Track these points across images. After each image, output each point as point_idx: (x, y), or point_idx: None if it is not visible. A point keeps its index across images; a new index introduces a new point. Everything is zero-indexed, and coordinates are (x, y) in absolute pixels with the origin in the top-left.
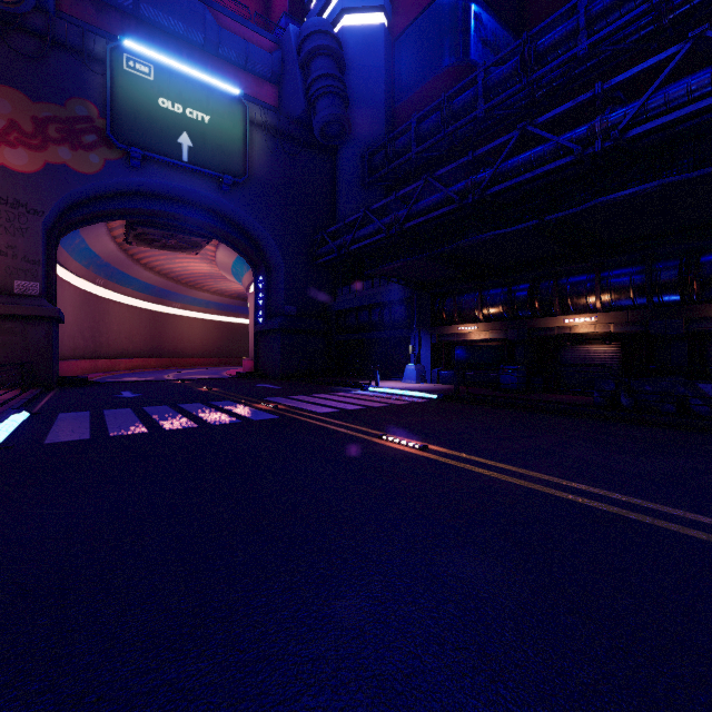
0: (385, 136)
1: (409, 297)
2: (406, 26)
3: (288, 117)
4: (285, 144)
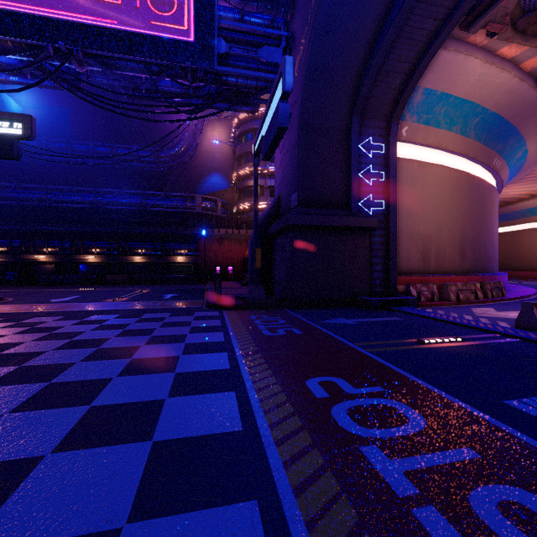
0: None
1: None
2: None
3: None
4: None
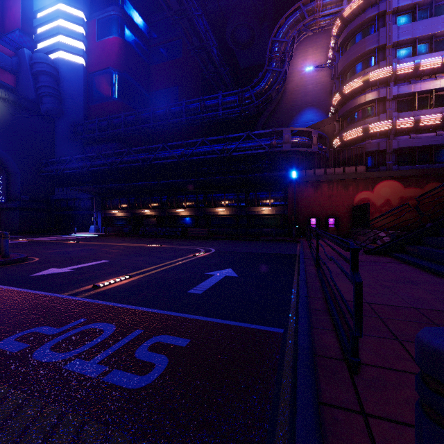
0: (84, 117)
1: (93, 197)
2: (95, 71)
3: (24, 98)
4: (21, 110)
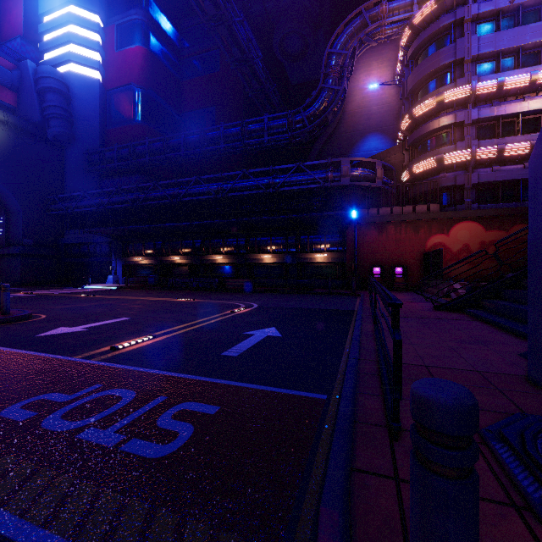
0: (100, 144)
1: (111, 241)
2: (114, 87)
3: (27, 120)
4: (24, 136)
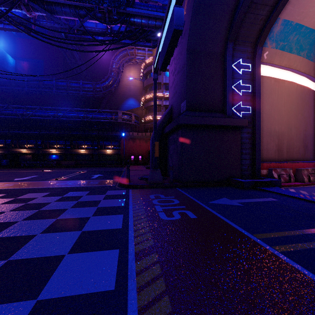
0: None
1: None
2: None
3: None
4: None
